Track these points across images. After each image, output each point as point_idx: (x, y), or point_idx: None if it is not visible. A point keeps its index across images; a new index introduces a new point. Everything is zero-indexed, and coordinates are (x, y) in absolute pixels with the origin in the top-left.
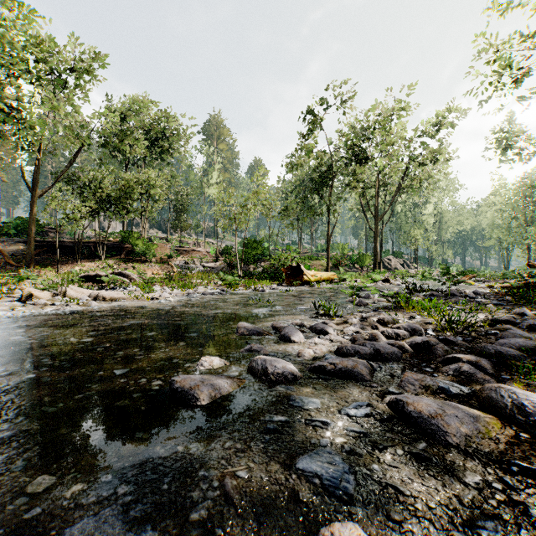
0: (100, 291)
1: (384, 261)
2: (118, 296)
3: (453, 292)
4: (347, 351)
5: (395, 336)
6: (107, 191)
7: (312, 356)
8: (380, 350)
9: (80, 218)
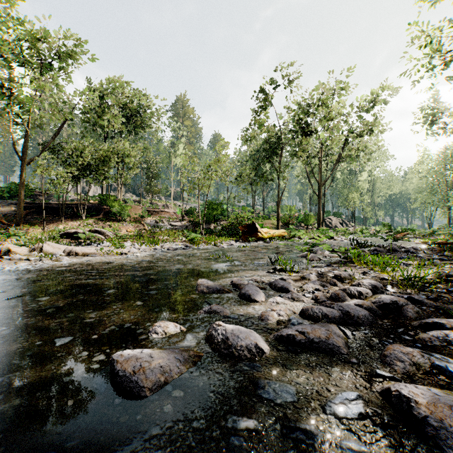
0: (73, 247)
1: (326, 221)
2: (90, 251)
3: (394, 248)
4: (314, 313)
5: (358, 294)
6: (87, 159)
7: (276, 319)
8: (350, 313)
9: (64, 183)
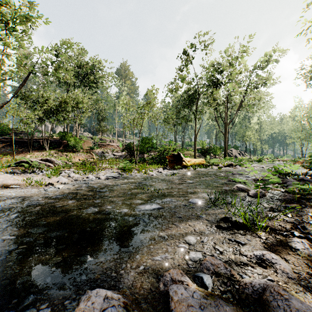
0: None
1: (228, 152)
2: (13, 182)
3: None
4: None
5: None
6: (49, 105)
7: None
8: None
9: (32, 123)
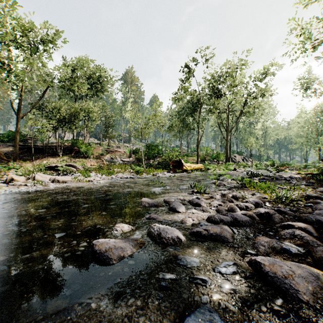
0: (56, 176)
1: (232, 157)
2: (67, 179)
3: (277, 177)
4: (215, 219)
5: (245, 207)
6: (63, 114)
7: (191, 222)
8: (237, 219)
9: (47, 131)
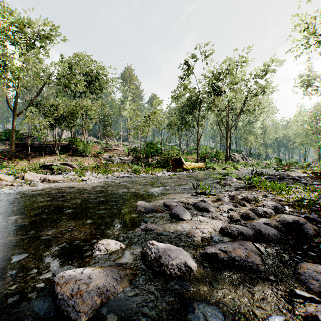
0: (47, 175)
1: (231, 156)
2: (59, 178)
3: (284, 176)
4: (232, 231)
5: (264, 213)
6: (60, 112)
7: (200, 236)
8: (262, 231)
9: (44, 129)
